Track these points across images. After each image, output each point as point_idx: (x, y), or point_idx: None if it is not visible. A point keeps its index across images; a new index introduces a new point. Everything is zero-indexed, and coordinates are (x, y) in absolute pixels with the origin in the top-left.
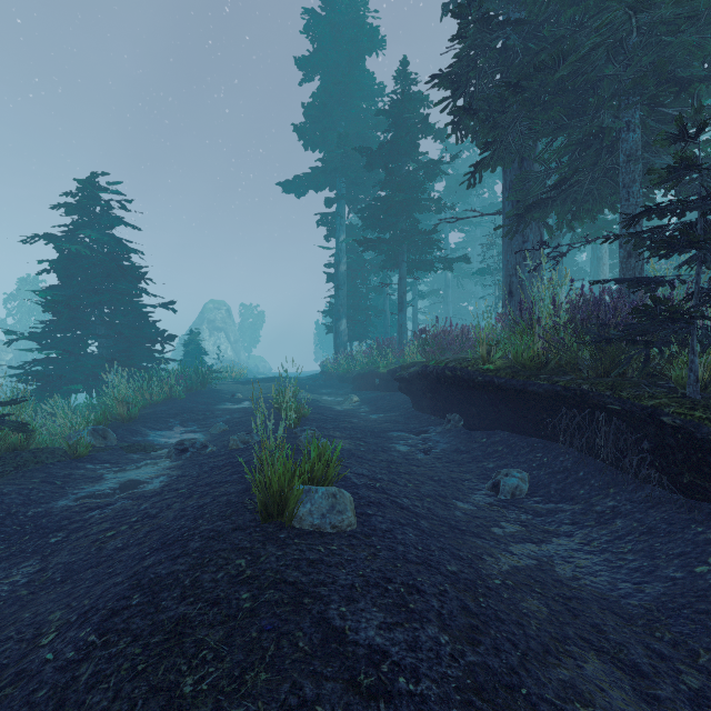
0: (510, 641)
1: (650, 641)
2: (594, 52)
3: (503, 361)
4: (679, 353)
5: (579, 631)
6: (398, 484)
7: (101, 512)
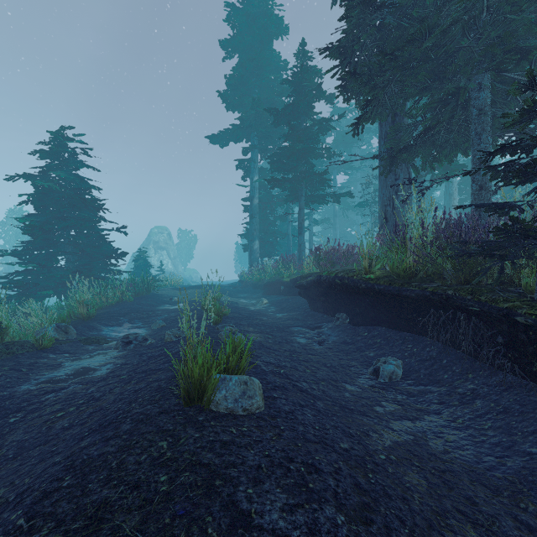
0: (398, 518)
1: (517, 512)
2: (453, 27)
3: (381, 272)
4: (525, 265)
5: (455, 503)
6: (298, 370)
7: (55, 395)
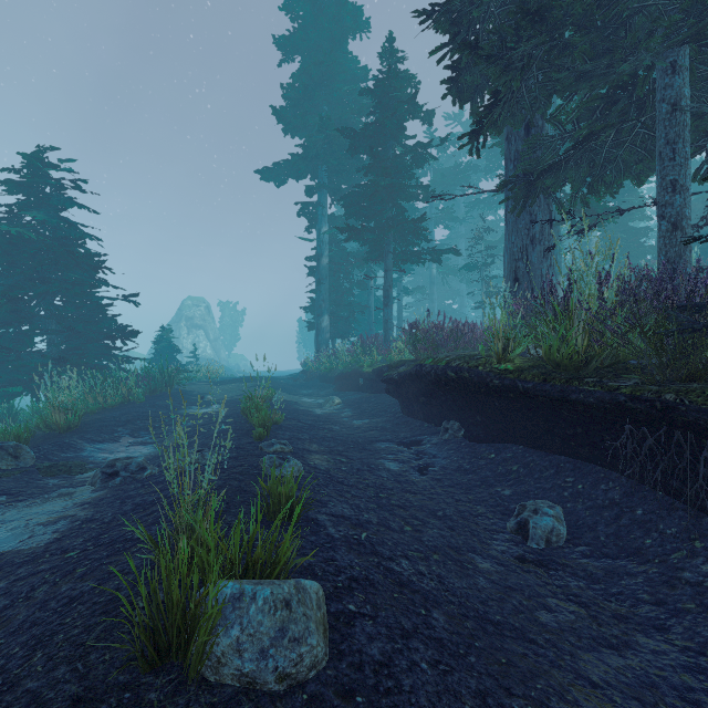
0: None
1: None
2: None
3: (522, 359)
4: None
5: None
6: (391, 530)
7: None
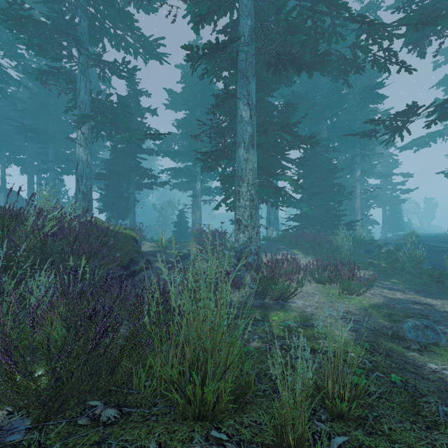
0: None
1: None
2: None
3: None
4: None
5: None
6: None
7: None
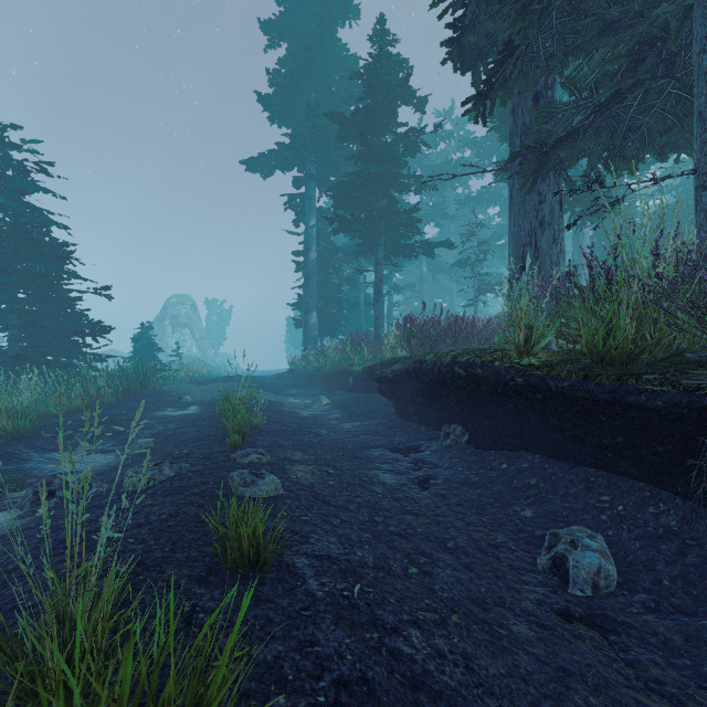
0: None
1: None
2: None
3: (546, 353)
4: None
5: None
6: (392, 575)
7: None
